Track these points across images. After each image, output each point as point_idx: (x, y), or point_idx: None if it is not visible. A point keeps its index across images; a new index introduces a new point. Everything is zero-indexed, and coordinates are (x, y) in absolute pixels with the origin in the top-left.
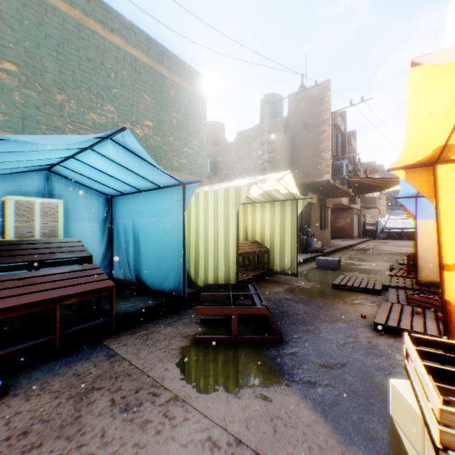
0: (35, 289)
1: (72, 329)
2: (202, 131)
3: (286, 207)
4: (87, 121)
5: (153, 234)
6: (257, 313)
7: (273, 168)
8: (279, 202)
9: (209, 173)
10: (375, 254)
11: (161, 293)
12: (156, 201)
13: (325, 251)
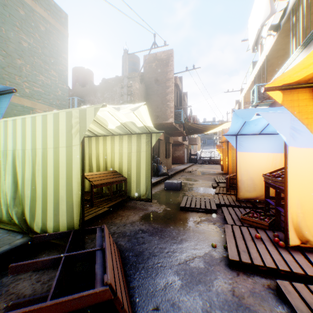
0: None
1: None
2: (63, 64)
3: (142, 140)
4: None
5: None
6: (93, 301)
7: None
8: (135, 135)
9: None
10: (200, 175)
11: None
12: None
13: (169, 174)
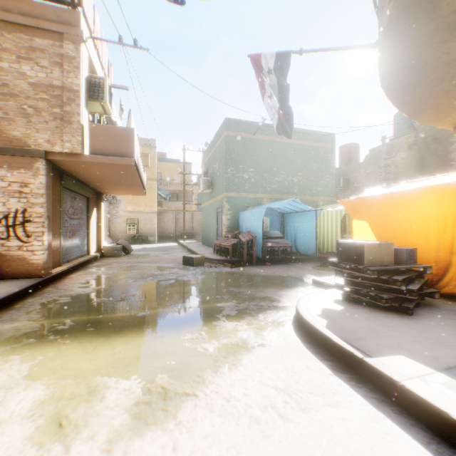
0: (274, 243)
1: (282, 256)
2: (332, 167)
3: None
4: (274, 181)
5: (303, 230)
6: None
7: (395, 181)
8: None
9: (341, 187)
10: None
11: (306, 255)
12: (304, 216)
13: None
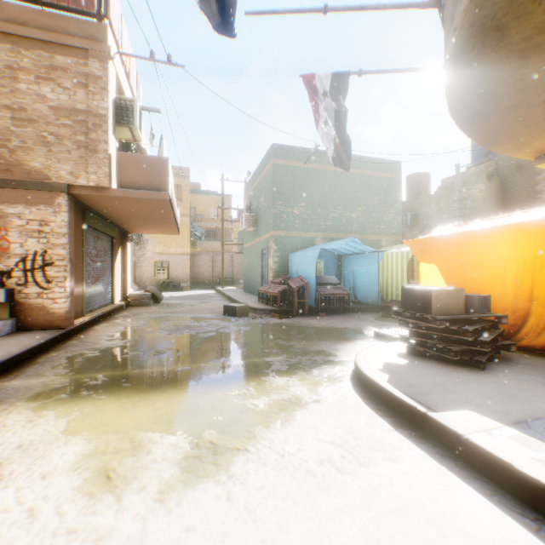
0: (329, 291)
1: (338, 305)
2: (398, 201)
3: None
4: (329, 218)
5: (364, 275)
6: None
7: (472, 217)
8: None
9: (409, 224)
10: None
11: (367, 304)
12: (365, 259)
13: None
